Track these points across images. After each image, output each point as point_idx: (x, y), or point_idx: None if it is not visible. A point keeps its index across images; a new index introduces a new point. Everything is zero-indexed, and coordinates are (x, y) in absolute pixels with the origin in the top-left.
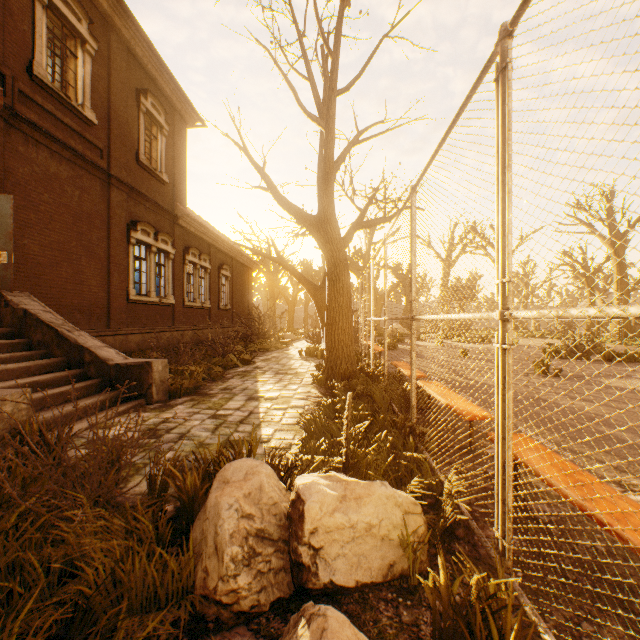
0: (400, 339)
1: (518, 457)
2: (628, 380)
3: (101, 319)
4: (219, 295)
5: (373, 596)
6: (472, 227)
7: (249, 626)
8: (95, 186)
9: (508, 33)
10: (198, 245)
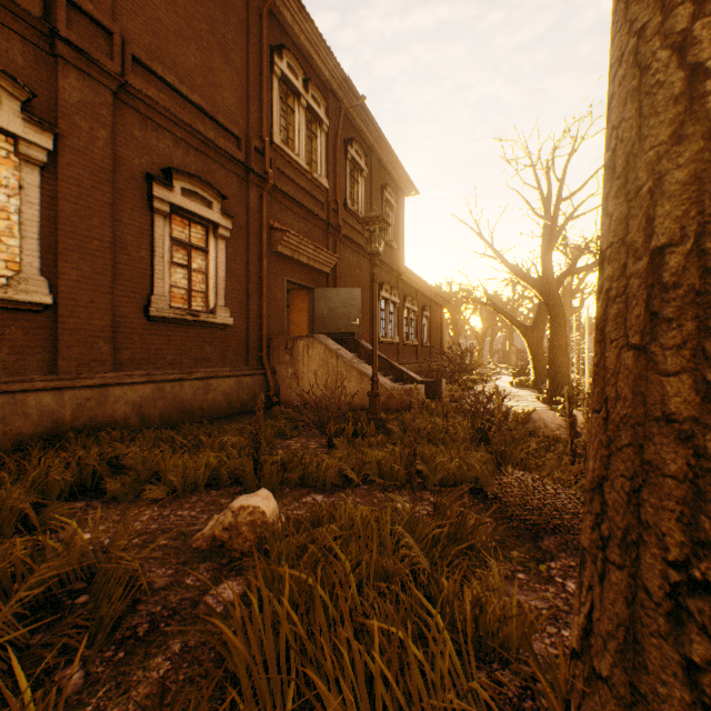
0: None
1: None
2: None
3: None
4: (422, 334)
5: None
6: None
7: None
8: (365, 265)
9: None
10: (410, 293)
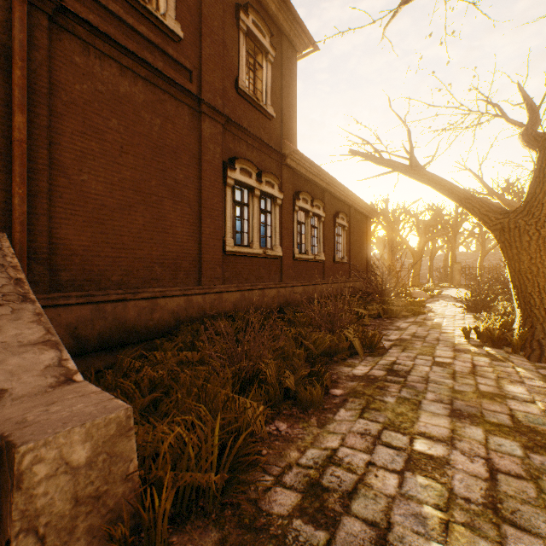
0: None
1: None
2: None
3: (190, 274)
4: (334, 246)
5: None
6: None
7: None
8: (182, 115)
9: None
10: (310, 190)
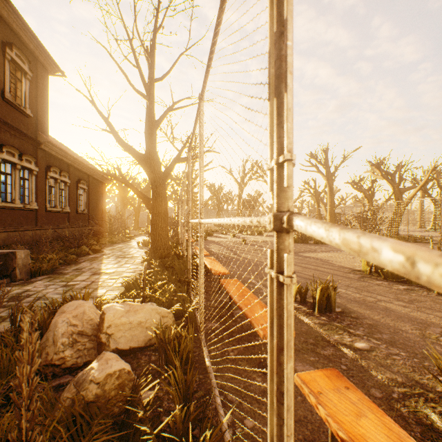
0: (210, 233)
1: (226, 288)
2: (318, 253)
3: None
4: (77, 202)
5: (140, 354)
6: (256, 163)
7: (71, 374)
8: None
9: (201, 98)
10: (59, 165)
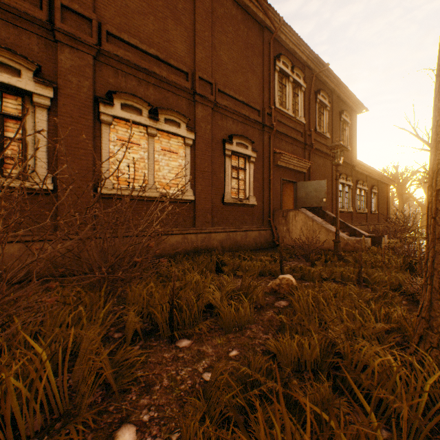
0: None
1: None
2: None
3: None
4: (370, 205)
5: None
6: None
7: None
8: (328, 164)
9: None
10: (360, 178)
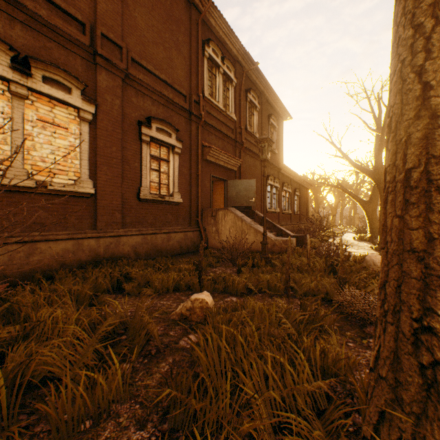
0: None
1: None
2: None
3: None
4: (294, 206)
5: None
6: None
7: None
8: (258, 164)
9: None
10: (286, 180)
